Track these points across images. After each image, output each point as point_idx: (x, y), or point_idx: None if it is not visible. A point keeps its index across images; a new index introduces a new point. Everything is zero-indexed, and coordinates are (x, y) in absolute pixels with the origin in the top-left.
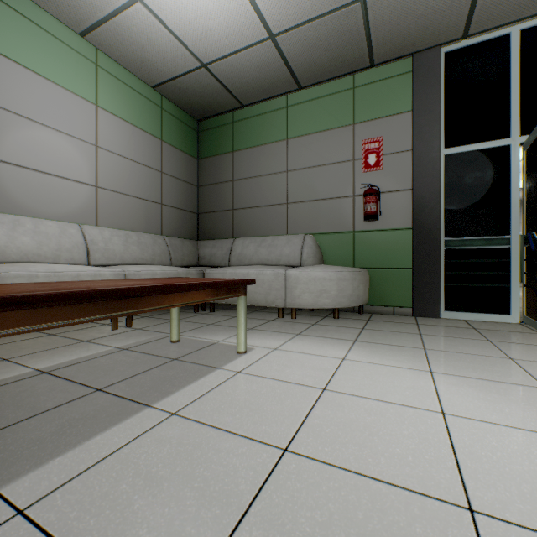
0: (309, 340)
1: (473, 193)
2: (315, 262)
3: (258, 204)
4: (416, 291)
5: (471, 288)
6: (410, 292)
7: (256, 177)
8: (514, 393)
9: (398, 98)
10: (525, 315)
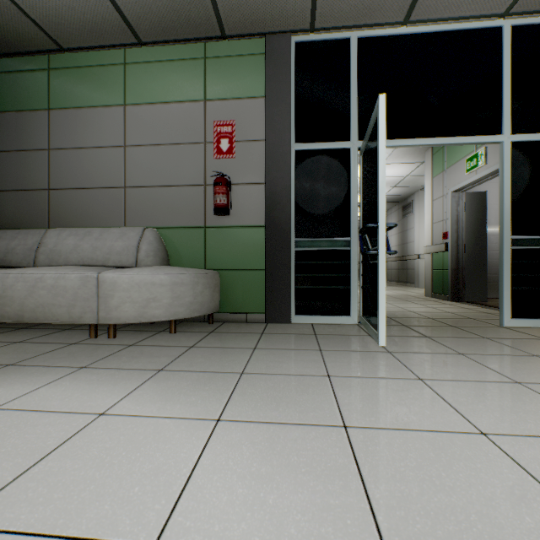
0: (87, 377)
1: (321, 193)
2: (157, 262)
3: (85, 184)
4: (269, 295)
5: (319, 290)
6: (264, 296)
7: (83, 148)
8: (302, 448)
9: (251, 80)
10: (362, 315)
